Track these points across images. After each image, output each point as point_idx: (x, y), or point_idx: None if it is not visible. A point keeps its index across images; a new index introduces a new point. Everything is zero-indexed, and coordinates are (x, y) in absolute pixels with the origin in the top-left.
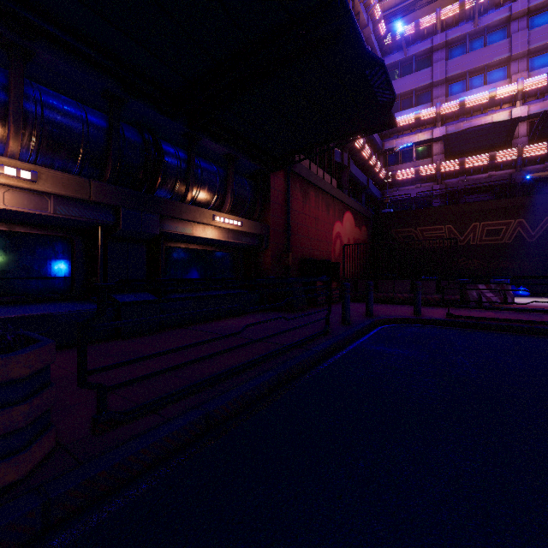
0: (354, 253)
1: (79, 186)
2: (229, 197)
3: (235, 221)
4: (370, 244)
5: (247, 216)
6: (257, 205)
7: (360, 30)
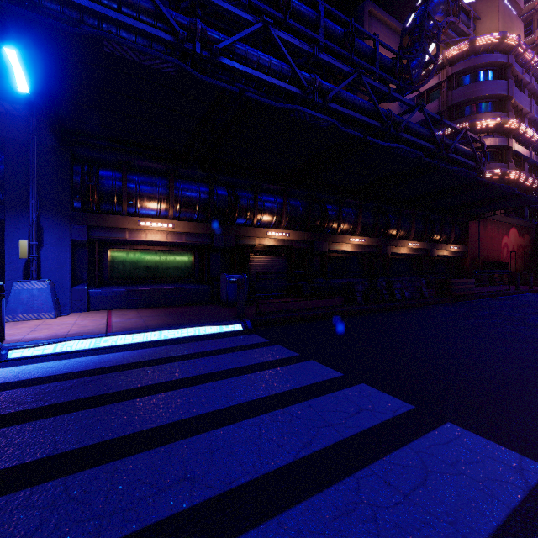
0: (517, 254)
1: (423, 245)
2: (452, 237)
3: (456, 247)
4: (532, 247)
5: (455, 242)
6: (461, 237)
7: (523, 87)
